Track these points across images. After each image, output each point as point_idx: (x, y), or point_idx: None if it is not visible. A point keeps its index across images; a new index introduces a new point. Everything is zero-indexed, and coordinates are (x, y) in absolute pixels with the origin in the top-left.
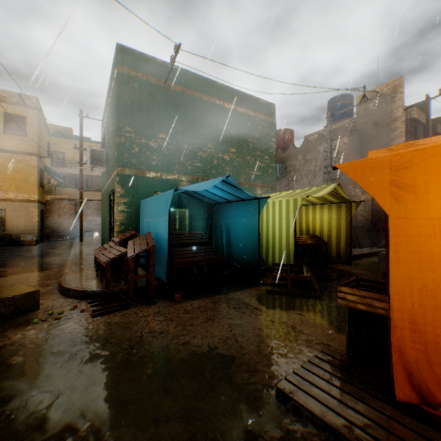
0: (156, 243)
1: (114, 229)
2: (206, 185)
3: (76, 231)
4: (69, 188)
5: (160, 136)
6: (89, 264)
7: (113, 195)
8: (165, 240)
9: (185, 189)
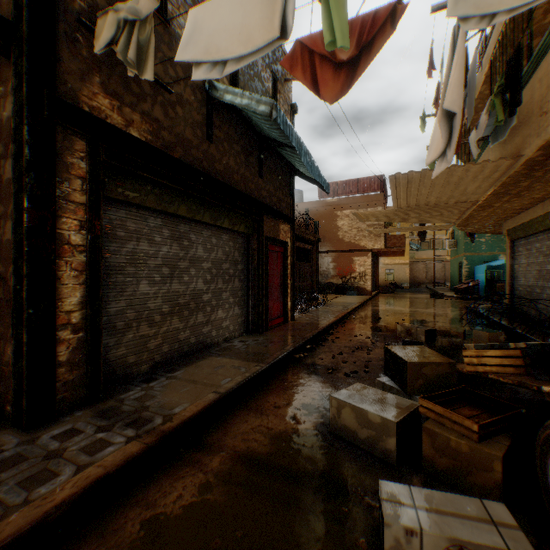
0: (480, 283)
1: (461, 279)
2: (501, 262)
3: (426, 282)
4: (416, 251)
5: (485, 235)
6: (450, 293)
7: (461, 264)
8: (483, 282)
9: (490, 265)
